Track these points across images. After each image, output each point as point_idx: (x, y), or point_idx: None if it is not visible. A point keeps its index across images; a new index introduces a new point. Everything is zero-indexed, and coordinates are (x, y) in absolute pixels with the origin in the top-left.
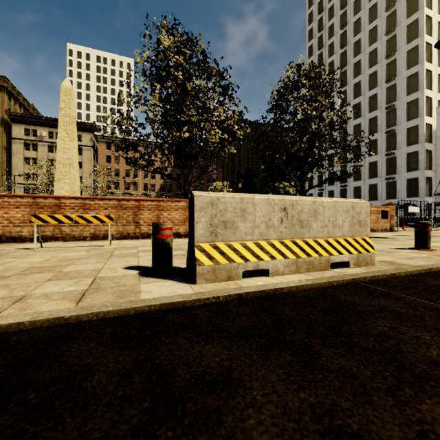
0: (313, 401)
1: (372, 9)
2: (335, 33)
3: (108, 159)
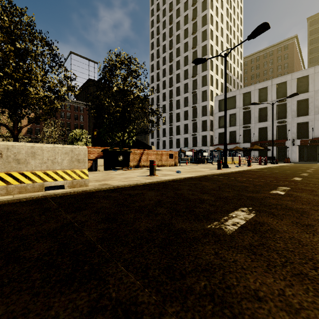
0: None
1: (186, 31)
2: (166, 39)
3: None
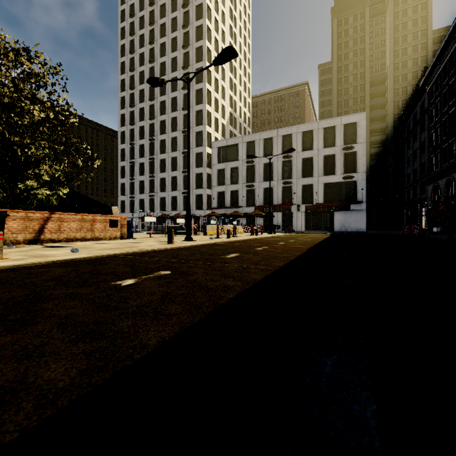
0: None
1: (174, 41)
2: (145, 45)
3: None
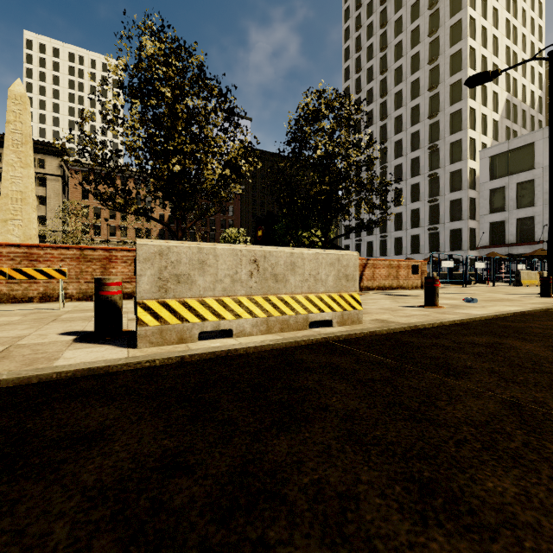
0: (171, 446)
1: (415, 33)
2: (374, 55)
3: (85, 194)
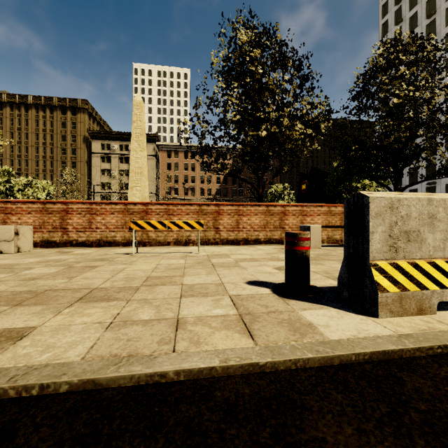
0: None
1: None
2: (418, 1)
3: (169, 167)
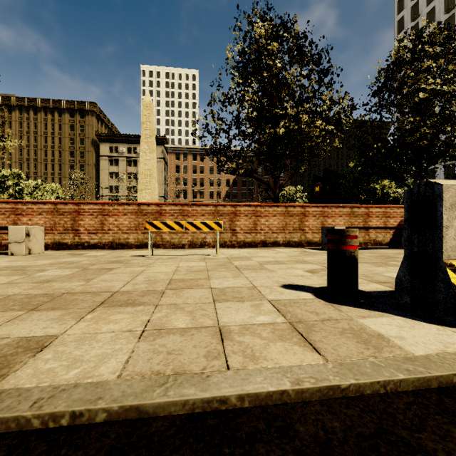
0: None
1: None
2: None
3: (177, 170)
